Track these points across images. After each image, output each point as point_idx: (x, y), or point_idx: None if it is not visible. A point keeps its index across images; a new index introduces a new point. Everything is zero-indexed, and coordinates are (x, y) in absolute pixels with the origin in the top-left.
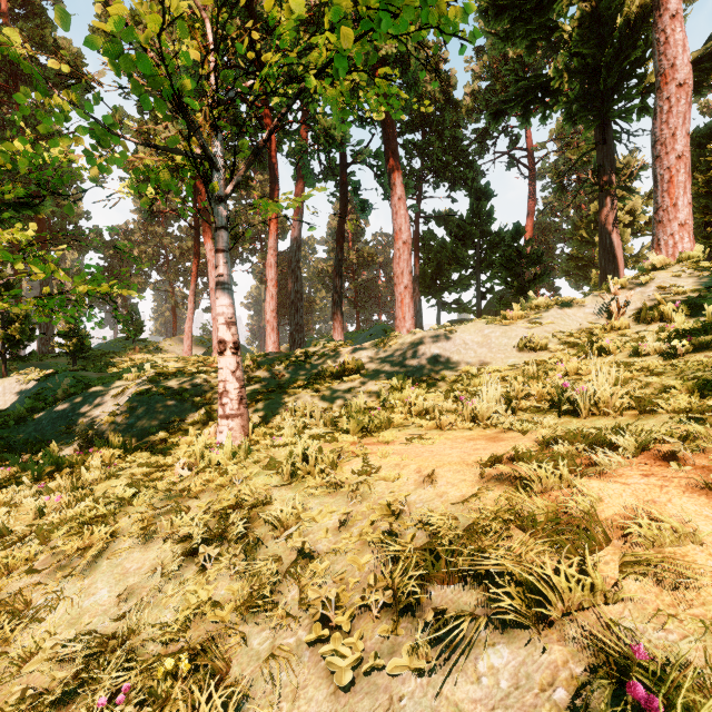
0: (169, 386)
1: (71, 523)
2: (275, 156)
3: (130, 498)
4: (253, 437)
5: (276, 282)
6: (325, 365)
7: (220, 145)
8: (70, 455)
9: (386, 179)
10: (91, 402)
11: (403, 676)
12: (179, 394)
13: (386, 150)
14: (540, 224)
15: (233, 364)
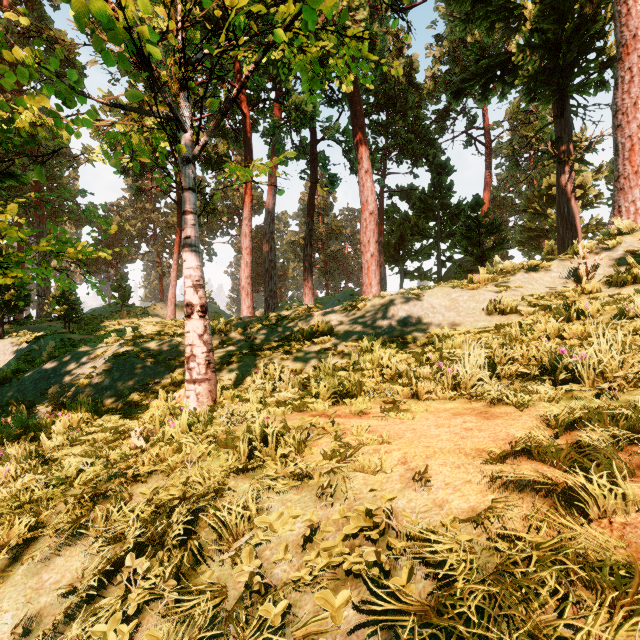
0: (145, 349)
1: (1, 509)
2: (249, 132)
3: (77, 476)
4: (220, 402)
5: (250, 250)
6: (295, 328)
7: (188, 105)
8: (39, 419)
9: (353, 155)
10: (72, 363)
11: None
12: (154, 356)
13: (354, 126)
14: (494, 198)
15: (200, 327)
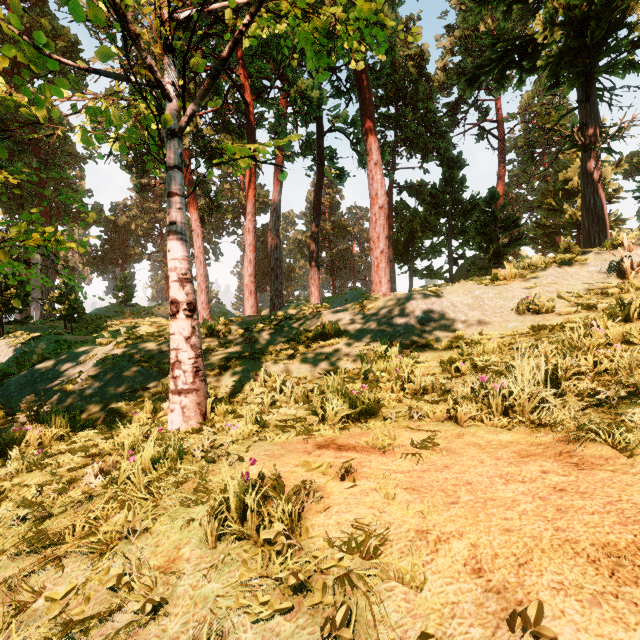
0: (136, 351)
1: None
2: (252, 122)
3: (3, 528)
4: (210, 417)
5: (254, 247)
6: (300, 329)
7: (174, 70)
8: (6, 433)
9: (362, 147)
10: (61, 367)
11: None
12: (146, 360)
13: (362, 116)
14: (506, 195)
15: (186, 329)
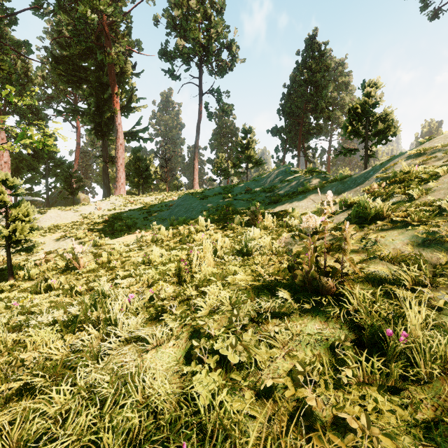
0: None
1: None
2: None
3: None
4: None
5: None
6: None
7: None
8: None
9: None
10: None
11: (60, 242)
12: None
13: None
14: (84, 151)
15: None
